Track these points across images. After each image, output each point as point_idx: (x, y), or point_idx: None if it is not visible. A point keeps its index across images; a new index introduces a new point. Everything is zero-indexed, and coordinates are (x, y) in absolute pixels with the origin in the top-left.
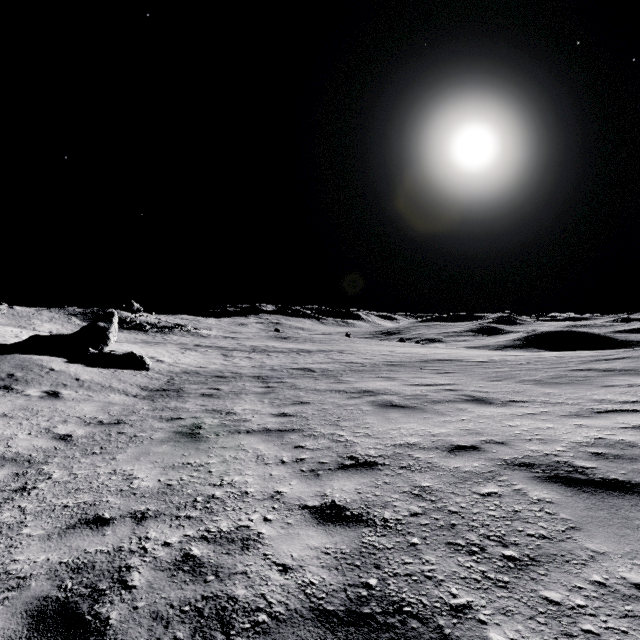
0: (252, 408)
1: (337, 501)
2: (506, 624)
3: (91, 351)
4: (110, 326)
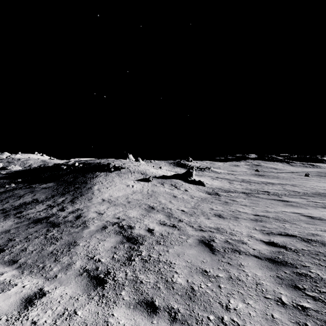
0: (242, 200)
1: (258, 214)
2: (275, 222)
3: (188, 179)
4: (193, 171)
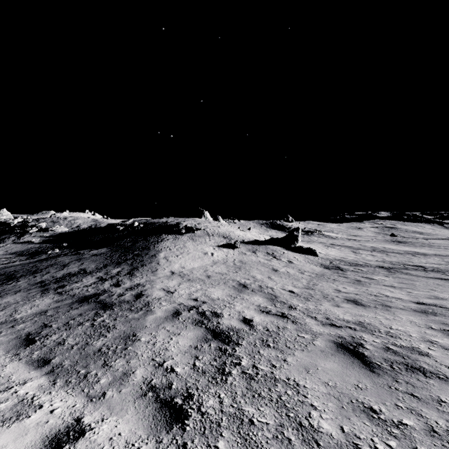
0: (383, 279)
1: (424, 302)
2: None
3: (292, 245)
4: (298, 234)
